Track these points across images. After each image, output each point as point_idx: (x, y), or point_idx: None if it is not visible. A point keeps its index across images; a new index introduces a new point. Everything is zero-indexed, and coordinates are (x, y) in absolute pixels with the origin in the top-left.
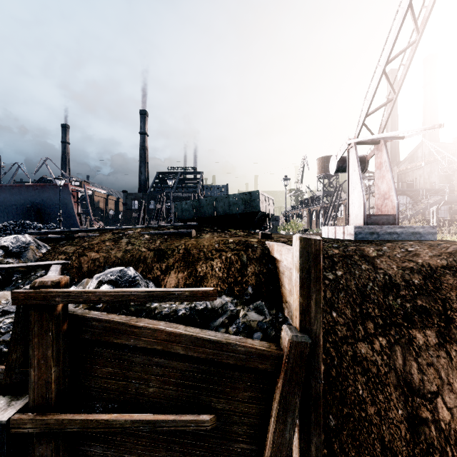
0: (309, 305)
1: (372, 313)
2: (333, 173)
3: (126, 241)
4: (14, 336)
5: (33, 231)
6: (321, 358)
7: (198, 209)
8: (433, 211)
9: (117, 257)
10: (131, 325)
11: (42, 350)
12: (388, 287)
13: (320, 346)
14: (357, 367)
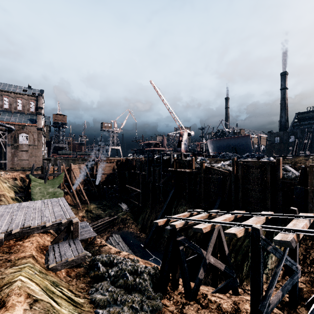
0: None
1: None
2: None
3: (311, 160)
4: (300, 175)
5: (258, 157)
6: None
7: None
8: None
9: None
10: None
11: (310, 176)
12: None
13: None
14: None
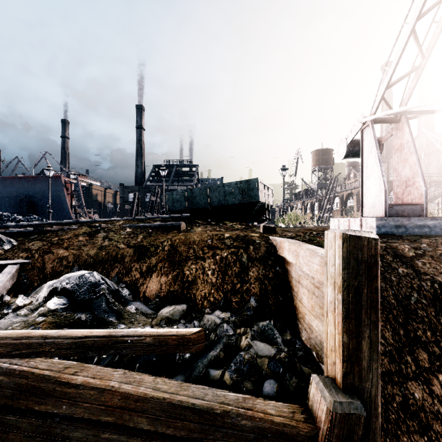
0: (359, 348)
1: (423, 338)
2: (341, 159)
3: (102, 236)
4: None
5: (9, 224)
6: (379, 434)
7: (190, 200)
8: (438, 203)
9: (89, 255)
10: (63, 382)
11: None
12: (440, 300)
13: (378, 416)
14: (411, 421)
